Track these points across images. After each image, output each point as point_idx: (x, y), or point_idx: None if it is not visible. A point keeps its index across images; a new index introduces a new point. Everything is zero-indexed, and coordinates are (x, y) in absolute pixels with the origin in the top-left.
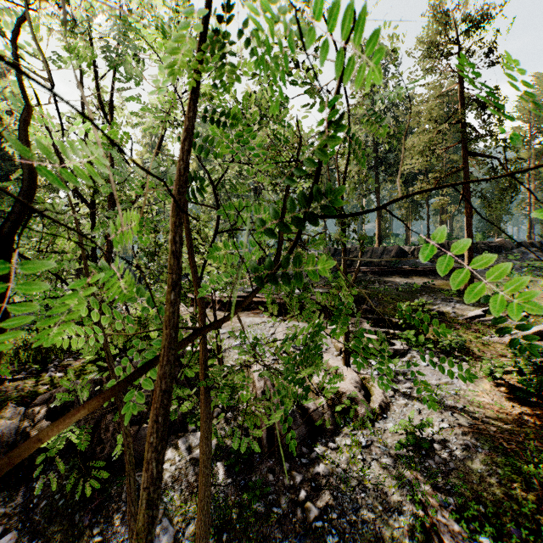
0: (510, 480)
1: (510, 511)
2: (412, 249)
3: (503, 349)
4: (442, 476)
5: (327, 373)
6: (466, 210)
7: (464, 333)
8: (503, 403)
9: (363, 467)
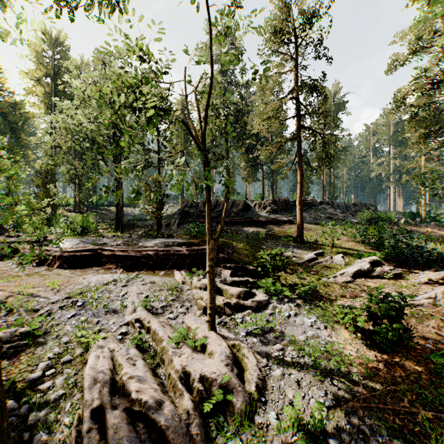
0: None
1: None
2: (254, 203)
3: (340, 289)
4: None
5: (191, 349)
6: (298, 172)
7: (307, 275)
8: (367, 354)
9: None
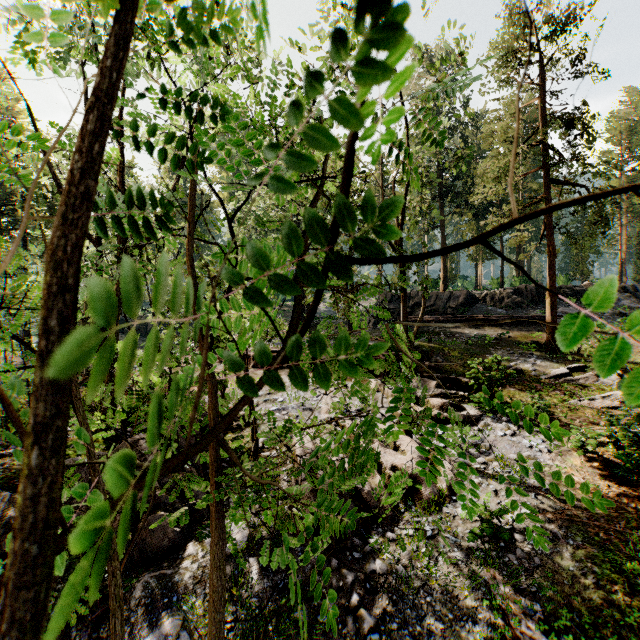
0: (609, 581)
1: (611, 620)
2: (484, 294)
3: (594, 416)
4: (526, 575)
5: (383, 446)
6: (548, 249)
7: (547, 395)
8: (597, 482)
9: (429, 564)
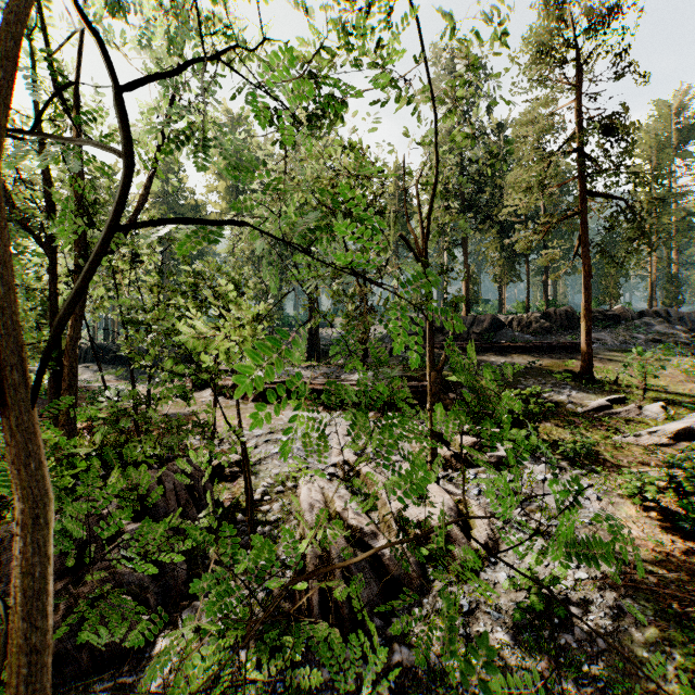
0: None
1: None
2: (510, 318)
3: (642, 454)
4: (589, 663)
5: None
6: (583, 268)
7: (587, 431)
8: (658, 536)
9: (467, 649)
